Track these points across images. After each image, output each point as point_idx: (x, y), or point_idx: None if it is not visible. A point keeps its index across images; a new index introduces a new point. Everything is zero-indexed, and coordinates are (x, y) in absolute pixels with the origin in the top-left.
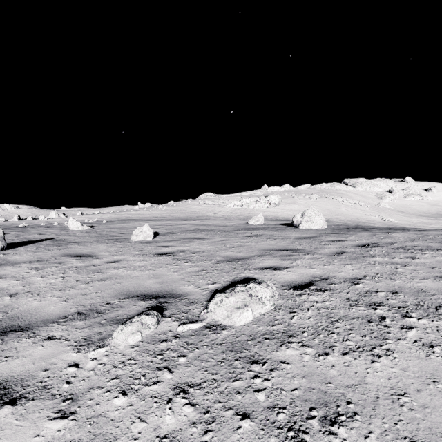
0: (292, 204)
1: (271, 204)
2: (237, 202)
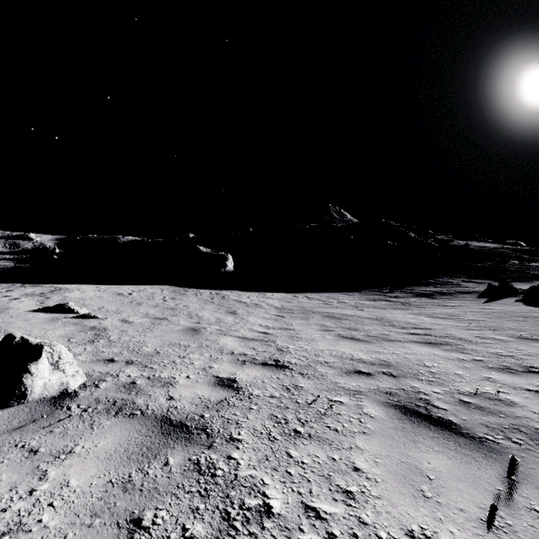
0: None
1: None
2: None
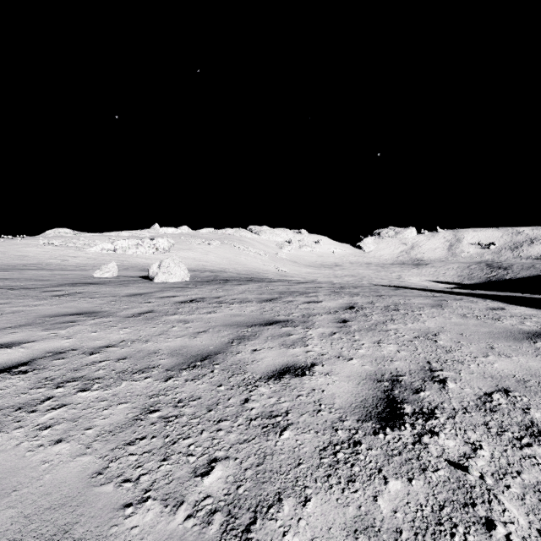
0: (187, 250)
1: (158, 250)
2: (107, 245)
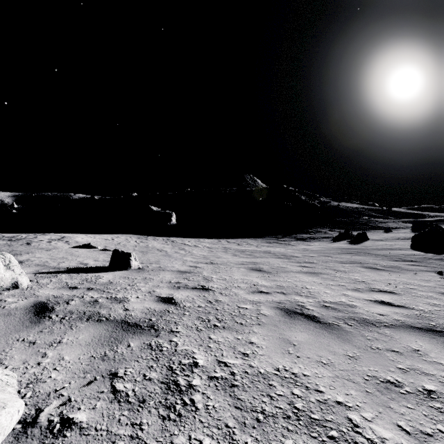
0: None
1: None
2: None
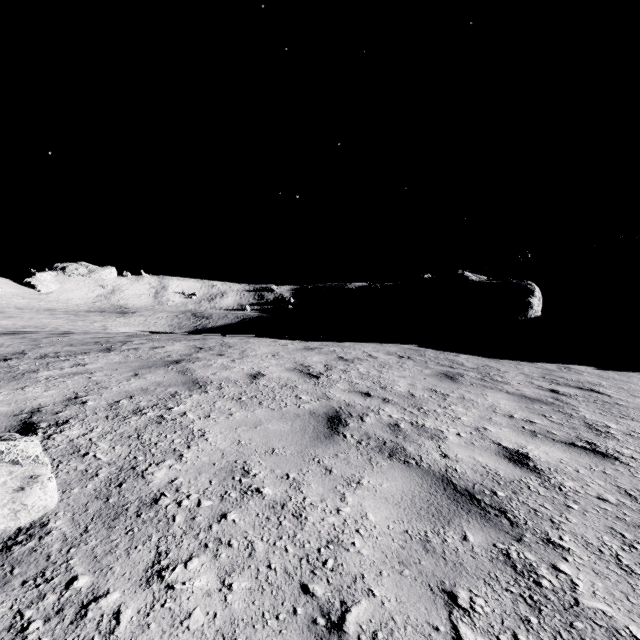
0: None
1: None
2: None
